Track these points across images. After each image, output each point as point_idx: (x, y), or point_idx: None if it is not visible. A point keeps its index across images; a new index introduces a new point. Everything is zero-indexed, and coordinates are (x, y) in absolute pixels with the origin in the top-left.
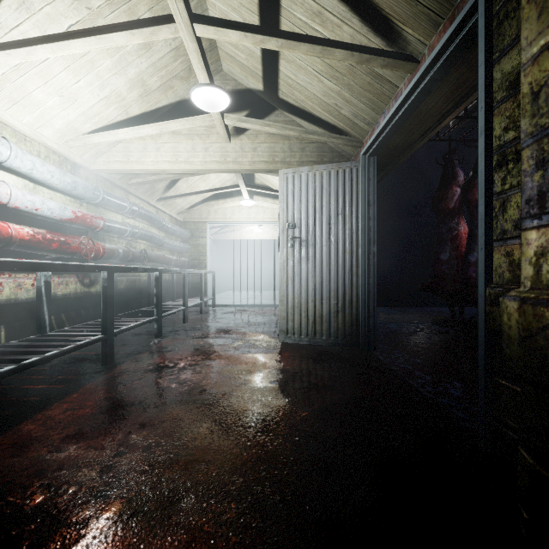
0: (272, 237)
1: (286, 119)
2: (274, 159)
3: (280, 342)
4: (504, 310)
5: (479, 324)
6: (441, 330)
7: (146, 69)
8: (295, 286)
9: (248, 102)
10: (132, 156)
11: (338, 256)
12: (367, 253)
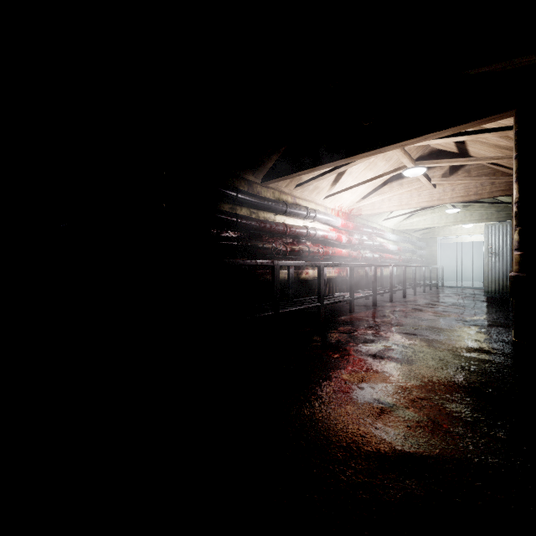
0: None
1: (489, 200)
2: (481, 218)
3: (484, 297)
4: None
5: None
6: None
7: None
8: (492, 273)
9: None
10: (414, 223)
11: None
12: None
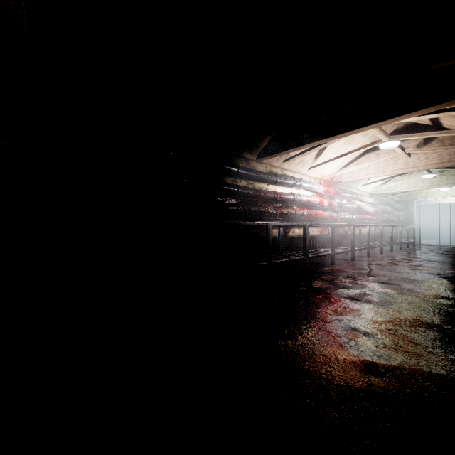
0: None
1: None
2: None
3: None
4: None
5: None
6: None
7: None
8: None
9: None
10: (391, 188)
11: None
12: None
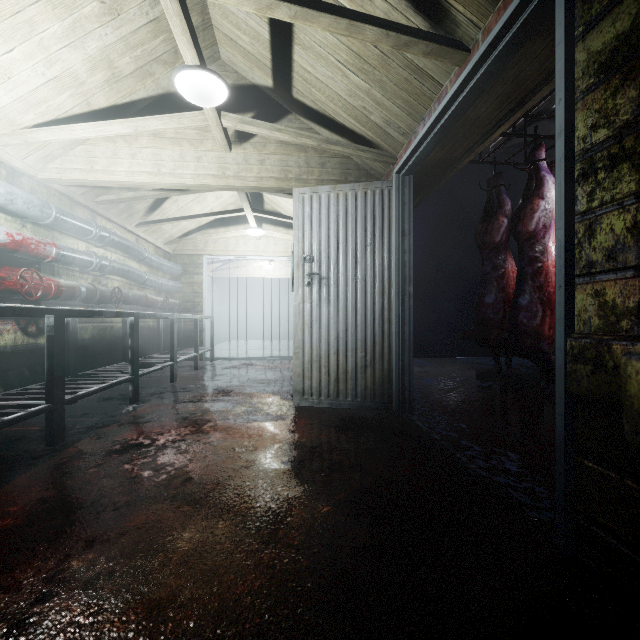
0: (285, 275)
1: (302, 126)
2: (286, 176)
3: (294, 405)
4: (632, 376)
5: (557, 387)
6: (483, 385)
7: (113, 45)
8: (313, 334)
9: (253, 101)
10: (97, 163)
11: (366, 298)
12: (402, 294)
